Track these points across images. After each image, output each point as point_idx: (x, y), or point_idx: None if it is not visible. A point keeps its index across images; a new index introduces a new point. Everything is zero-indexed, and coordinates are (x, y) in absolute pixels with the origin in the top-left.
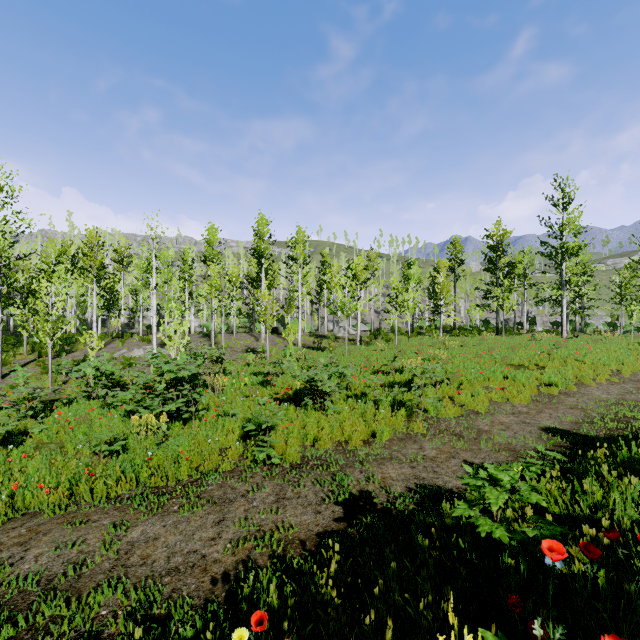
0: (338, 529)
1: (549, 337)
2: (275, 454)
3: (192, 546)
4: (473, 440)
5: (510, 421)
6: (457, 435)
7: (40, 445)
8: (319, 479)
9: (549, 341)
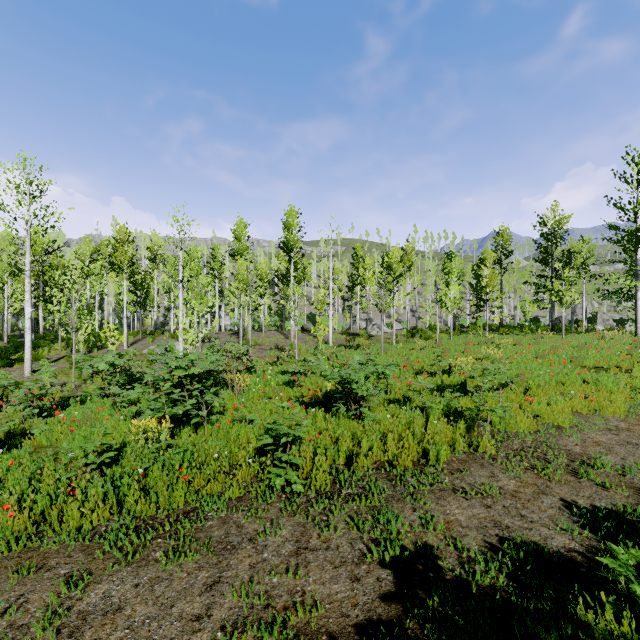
0: (388, 618)
1: (620, 336)
2: (296, 479)
3: (166, 630)
4: (564, 467)
5: (608, 440)
6: (539, 458)
7: (32, 450)
8: (356, 520)
9: (622, 340)
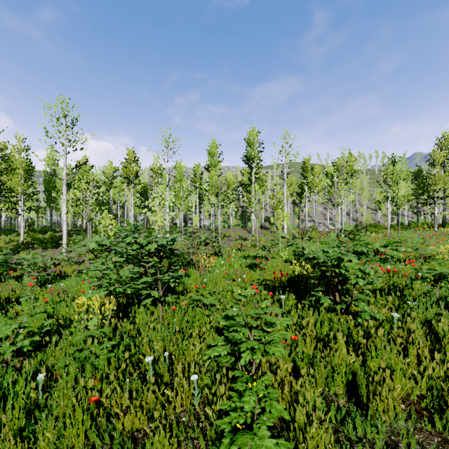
0: None
1: None
2: None
3: None
4: None
5: None
6: None
7: None
8: None
9: None
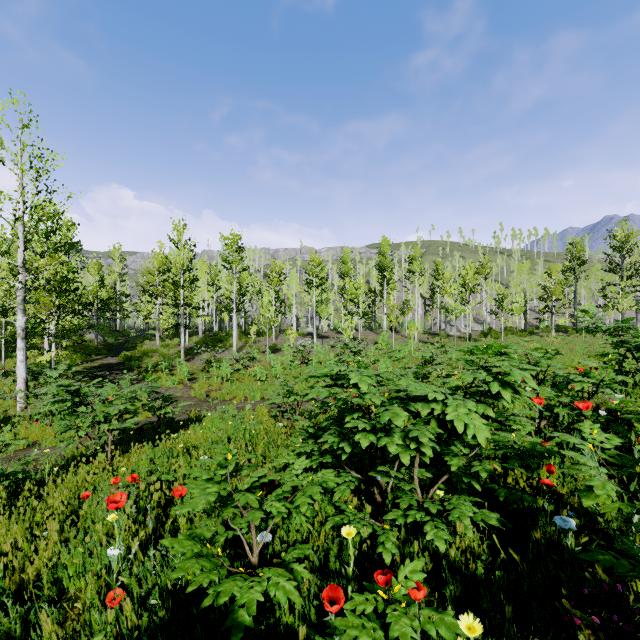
0: None
1: None
2: None
3: None
4: None
5: None
6: None
7: None
8: None
9: None
